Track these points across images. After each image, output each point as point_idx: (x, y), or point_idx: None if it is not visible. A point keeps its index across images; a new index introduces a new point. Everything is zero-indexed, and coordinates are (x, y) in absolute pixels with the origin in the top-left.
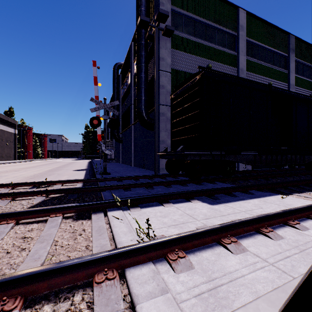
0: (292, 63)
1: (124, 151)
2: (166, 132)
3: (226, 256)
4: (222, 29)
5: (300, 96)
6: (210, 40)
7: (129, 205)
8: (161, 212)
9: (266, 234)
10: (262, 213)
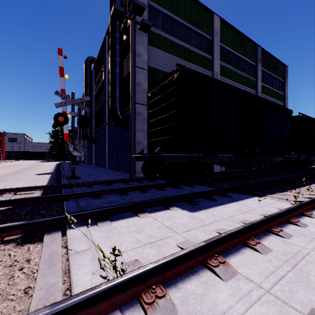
0: (259, 72)
1: (97, 153)
2: (143, 132)
3: (215, 285)
4: (198, 32)
5: (268, 101)
6: (187, 42)
7: (97, 218)
8: (136, 225)
9: (254, 247)
10: (244, 219)
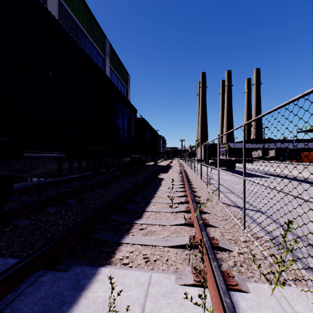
0: (107, 66)
1: None
2: None
3: None
4: None
5: (118, 88)
6: None
7: None
8: None
9: None
10: None
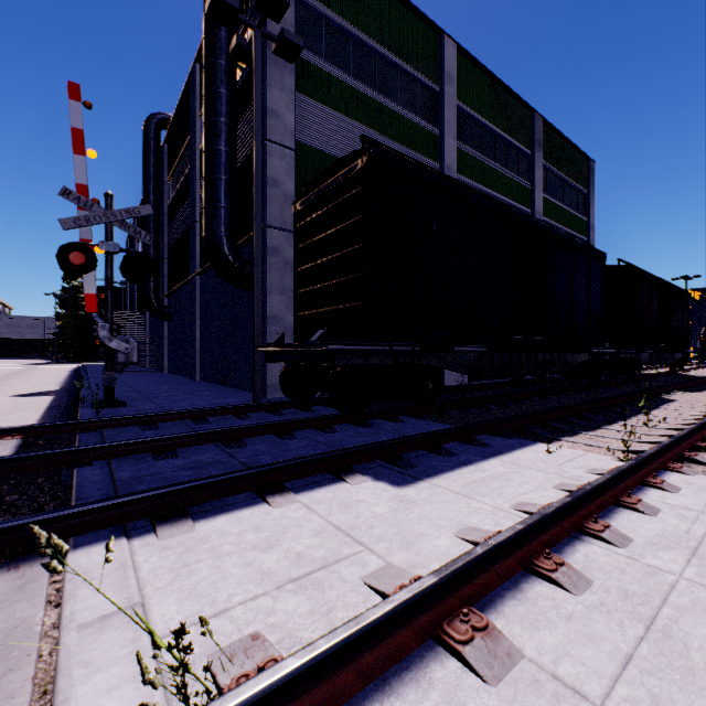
0: (538, 169)
1: (174, 343)
2: (283, 295)
3: (467, 699)
4: (411, 73)
5: (559, 233)
6: (386, 92)
7: (157, 515)
8: (260, 528)
9: (552, 576)
10: (520, 500)
